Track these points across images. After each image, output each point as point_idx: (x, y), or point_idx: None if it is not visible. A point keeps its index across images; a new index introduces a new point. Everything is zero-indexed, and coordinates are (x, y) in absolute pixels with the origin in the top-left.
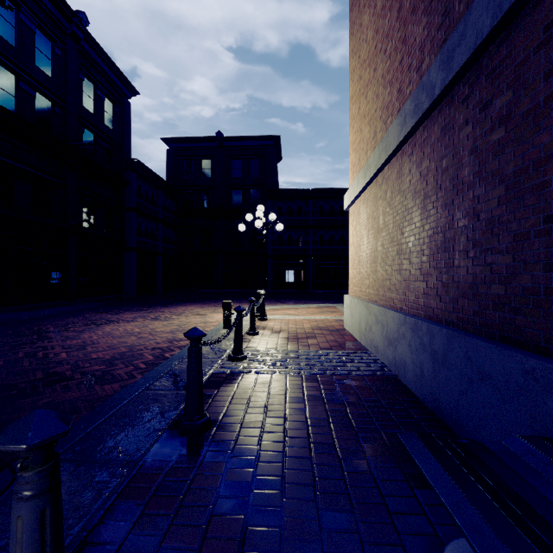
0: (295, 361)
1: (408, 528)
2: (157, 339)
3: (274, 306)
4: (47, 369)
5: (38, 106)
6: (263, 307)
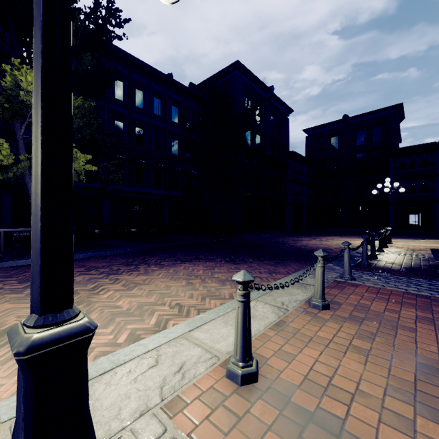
0: (410, 254)
1: (435, 270)
2: (333, 246)
3: (397, 239)
4: (304, 249)
5: (256, 140)
6: (389, 236)
